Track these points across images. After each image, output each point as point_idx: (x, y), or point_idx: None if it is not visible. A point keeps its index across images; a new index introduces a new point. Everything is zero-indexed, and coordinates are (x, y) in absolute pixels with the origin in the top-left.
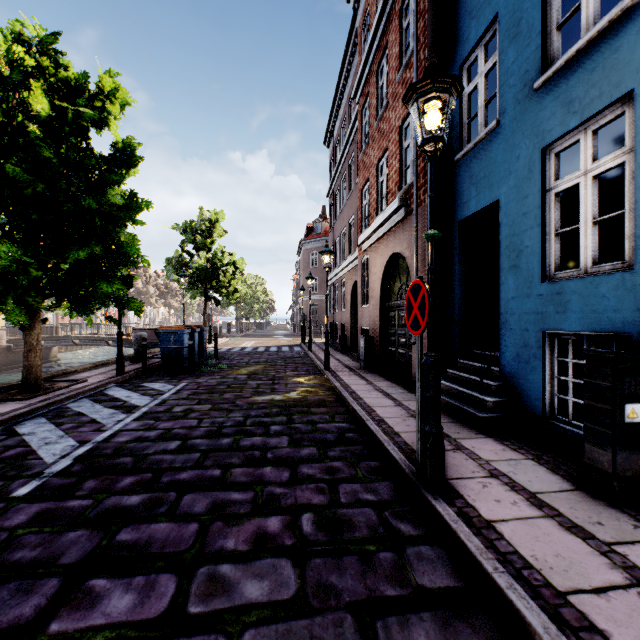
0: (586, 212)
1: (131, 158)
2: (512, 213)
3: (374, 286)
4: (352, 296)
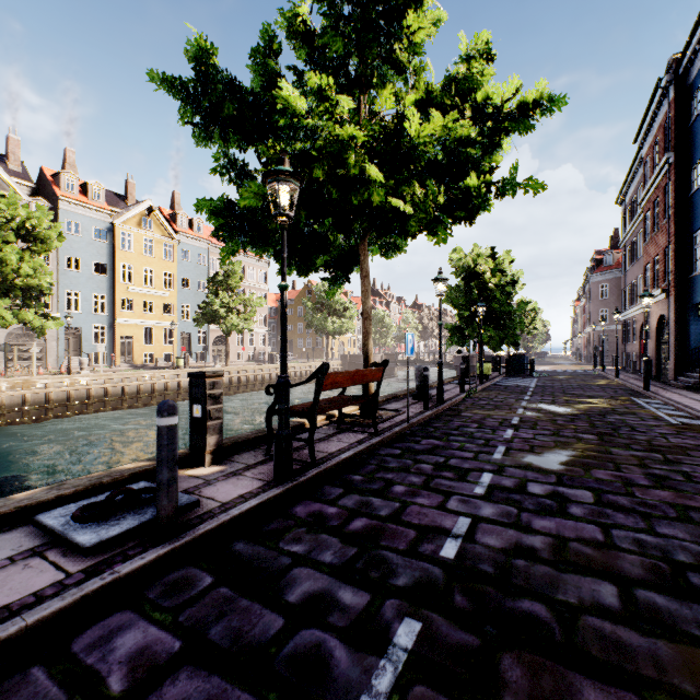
0: None
1: (512, 282)
2: None
3: (652, 330)
4: (640, 332)
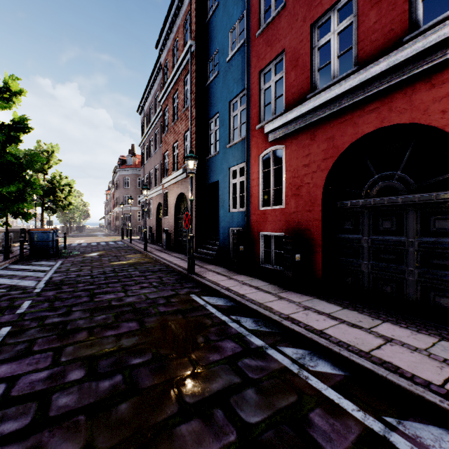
0: (238, 192)
1: (25, 127)
2: (222, 187)
3: (171, 207)
4: (157, 210)
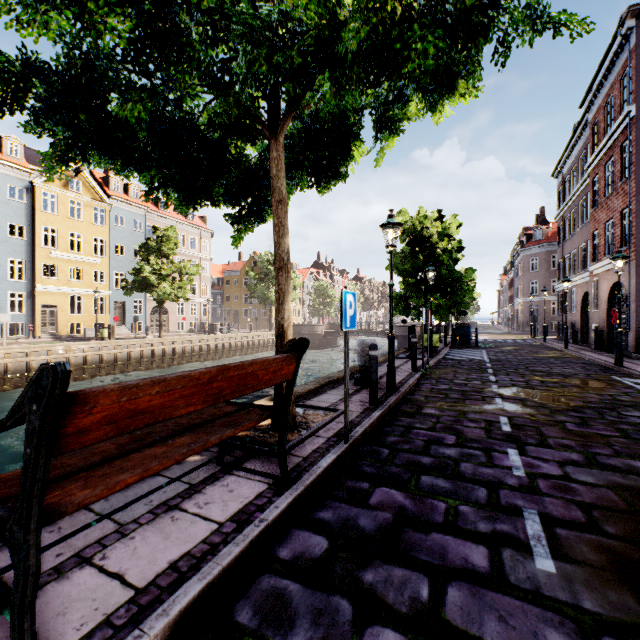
0: None
1: (459, 248)
2: None
3: (602, 299)
4: (582, 302)
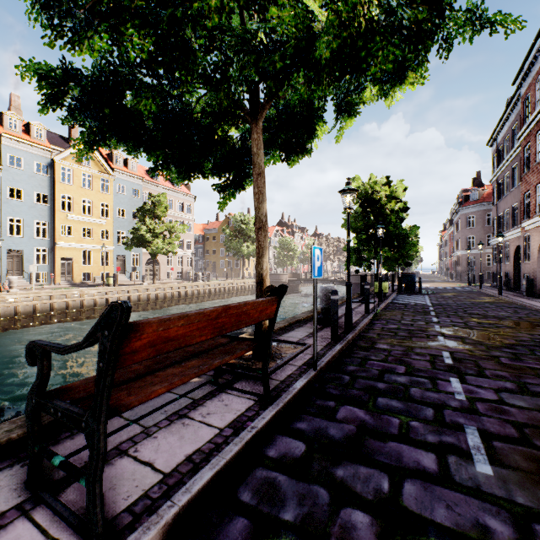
0: None
1: (405, 209)
2: None
3: (533, 251)
4: (515, 254)
